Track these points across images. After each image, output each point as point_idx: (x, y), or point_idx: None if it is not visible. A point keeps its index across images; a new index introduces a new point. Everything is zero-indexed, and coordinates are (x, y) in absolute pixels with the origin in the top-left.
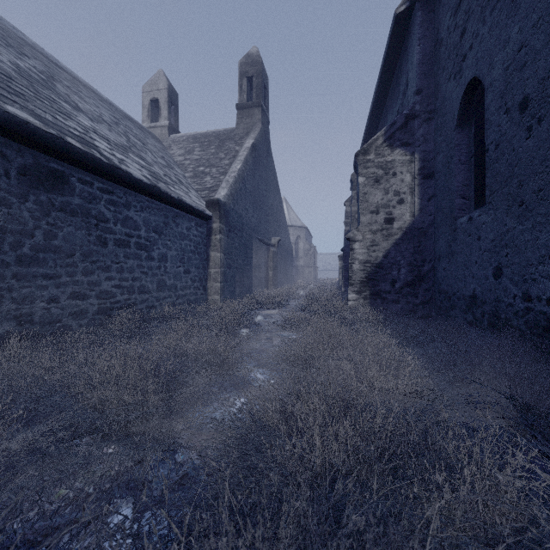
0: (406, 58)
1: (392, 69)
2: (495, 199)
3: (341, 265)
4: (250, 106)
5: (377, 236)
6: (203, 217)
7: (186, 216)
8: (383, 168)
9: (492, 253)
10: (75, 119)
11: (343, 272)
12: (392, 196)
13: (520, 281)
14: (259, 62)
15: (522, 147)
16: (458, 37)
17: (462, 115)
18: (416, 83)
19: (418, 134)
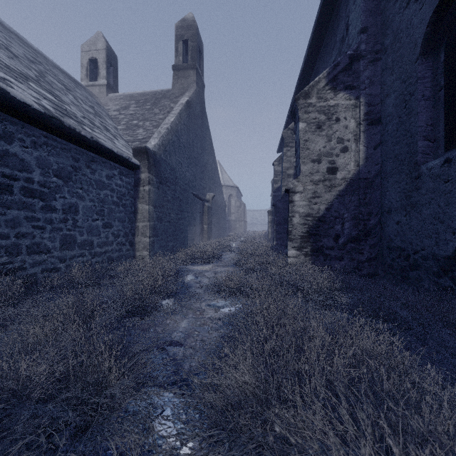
0: (346, 1)
1: (326, 21)
2: None
3: (270, 220)
4: (185, 68)
5: (319, 187)
6: (129, 166)
7: (106, 162)
8: (326, 112)
9: None
10: None
11: (275, 226)
12: (335, 143)
13: None
14: (195, 26)
15: None
16: None
17: (428, 42)
18: (361, 21)
19: (364, 76)
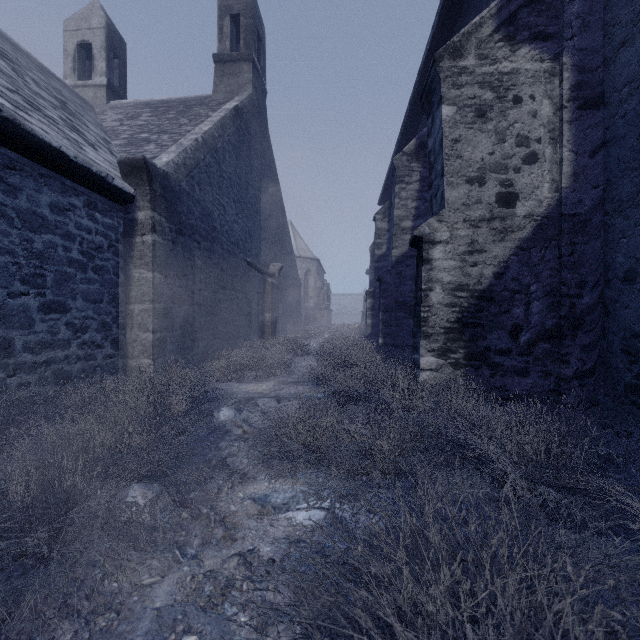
0: None
1: None
2: None
3: (370, 305)
4: (235, 60)
5: (482, 233)
6: (110, 194)
7: (51, 177)
8: (494, 86)
9: None
10: None
11: (381, 314)
12: (512, 146)
13: None
14: None
15: None
16: None
17: None
18: None
19: (571, 13)
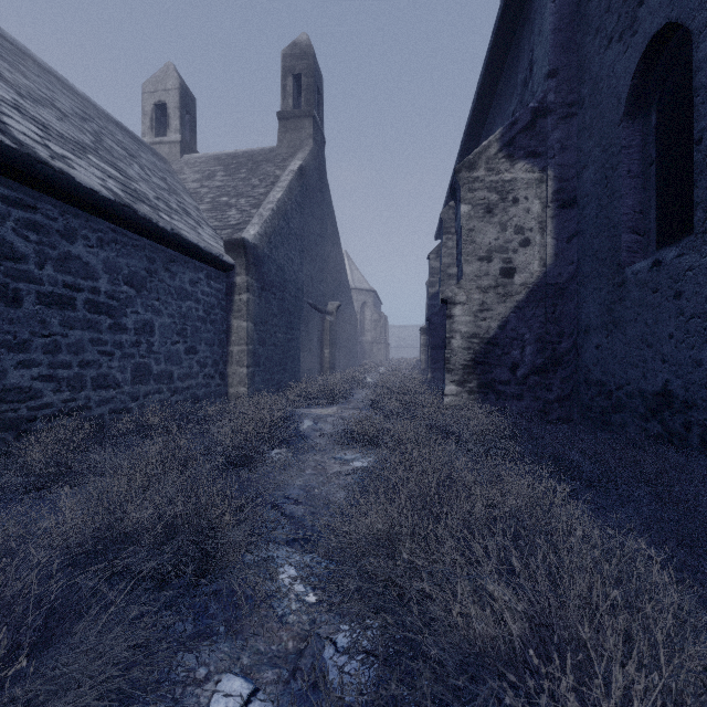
0: (530, 28)
1: (504, 53)
2: None
3: (424, 341)
4: (297, 116)
5: (489, 296)
6: (219, 266)
7: (189, 262)
8: (498, 190)
9: None
10: None
11: (429, 351)
12: (512, 234)
13: None
14: (311, 54)
15: None
16: None
17: (635, 98)
18: (549, 60)
19: (553, 139)
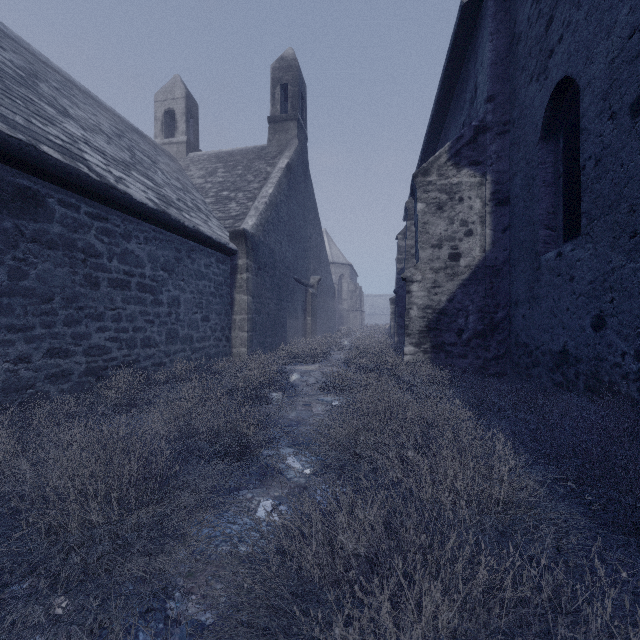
0: (475, 58)
1: (456, 73)
2: (595, 230)
3: (393, 310)
4: (284, 120)
5: (440, 276)
6: (226, 252)
7: (204, 250)
8: (447, 191)
9: (591, 298)
10: (59, 126)
11: (396, 319)
12: (458, 226)
13: (631, 335)
14: (296, 66)
15: (634, 161)
16: (542, 28)
17: (548, 126)
18: (487, 88)
19: (491, 150)
